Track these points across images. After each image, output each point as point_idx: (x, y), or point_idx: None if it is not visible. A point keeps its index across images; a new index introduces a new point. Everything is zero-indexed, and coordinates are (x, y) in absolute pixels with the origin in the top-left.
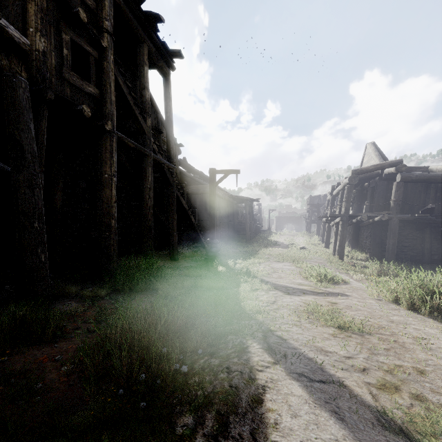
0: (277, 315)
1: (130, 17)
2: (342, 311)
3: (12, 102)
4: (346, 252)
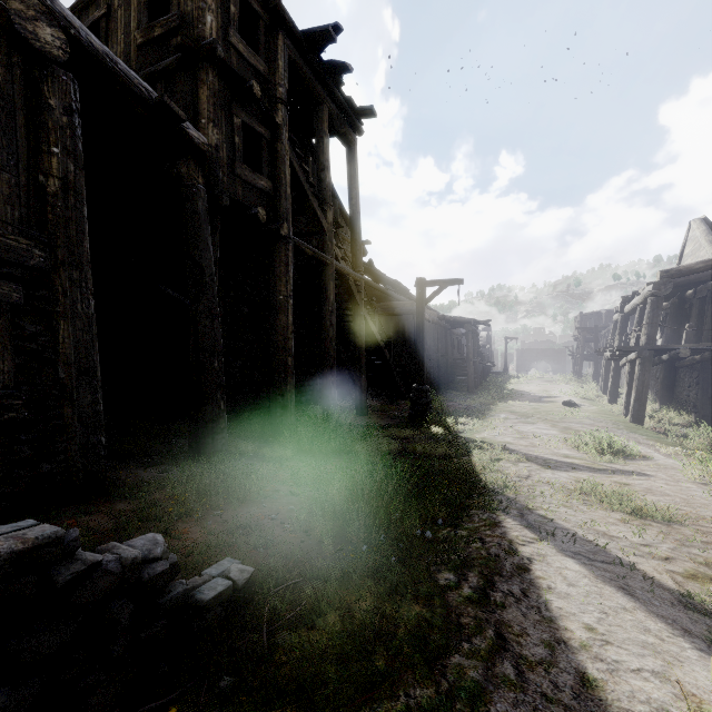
0: (535, 493)
1: (307, 74)
2: (638, 494)
3: (192, 217)
4: (649, 411)
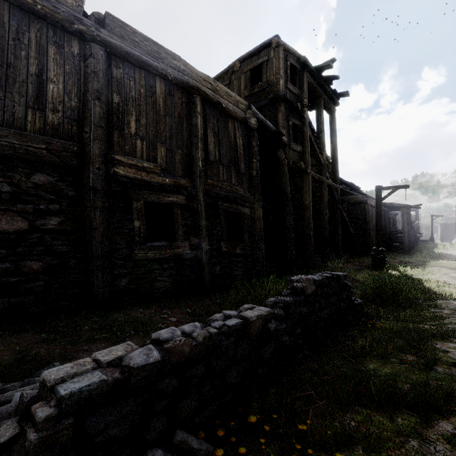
0: None
1: (315, 86)
2: None
3: (283, 173)
4: None
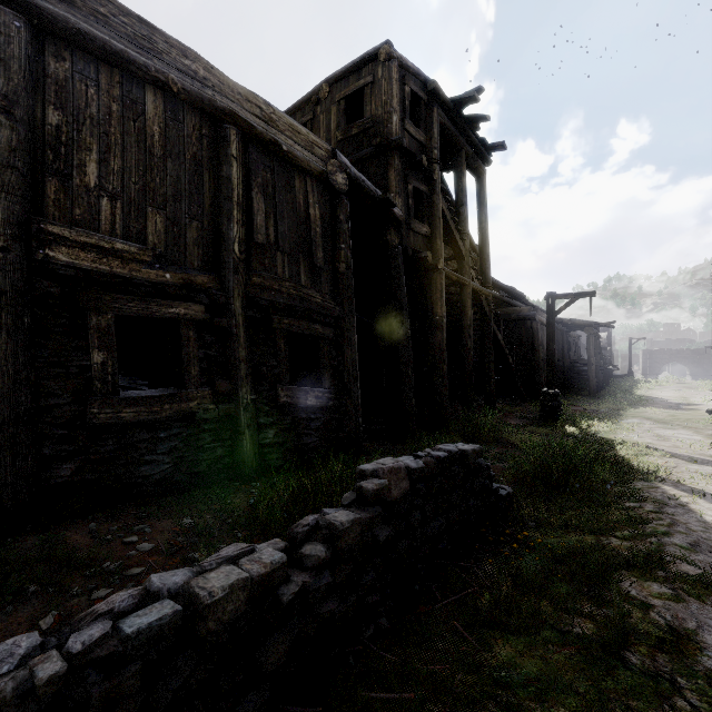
0: (684, 477)
1: (452, 130)
2: None
3: (395, 269)
4: None
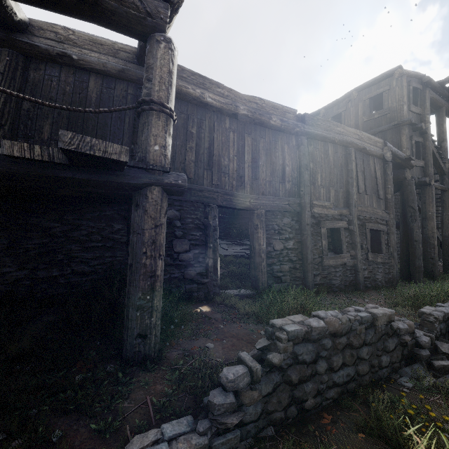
0: None
1: (437, 99)
2: None
3: (410, 192)
4: None
